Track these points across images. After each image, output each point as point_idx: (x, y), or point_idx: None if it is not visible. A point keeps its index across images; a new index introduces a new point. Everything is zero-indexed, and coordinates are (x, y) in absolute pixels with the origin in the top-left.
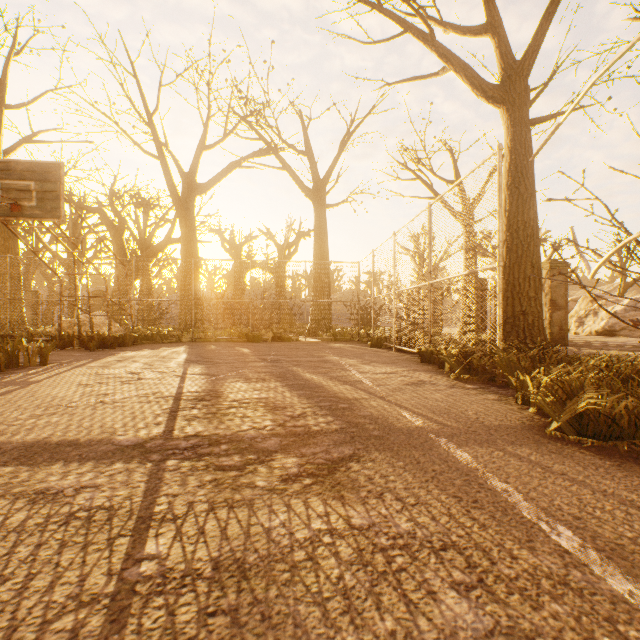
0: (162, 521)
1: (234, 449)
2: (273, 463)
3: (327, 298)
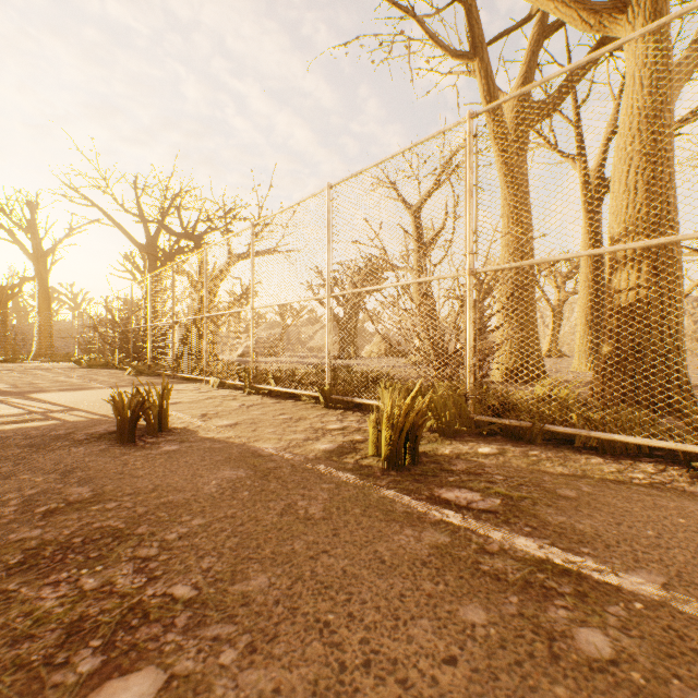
0: (2, 371)
1: (8, 370)
2: (18, 370)
3: (50, 334)
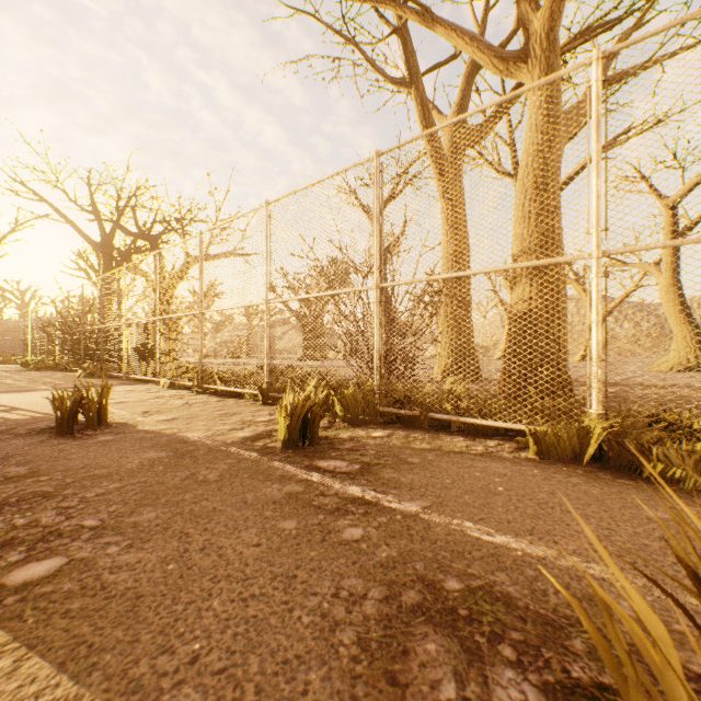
0: None
1: None
2: None
3: None
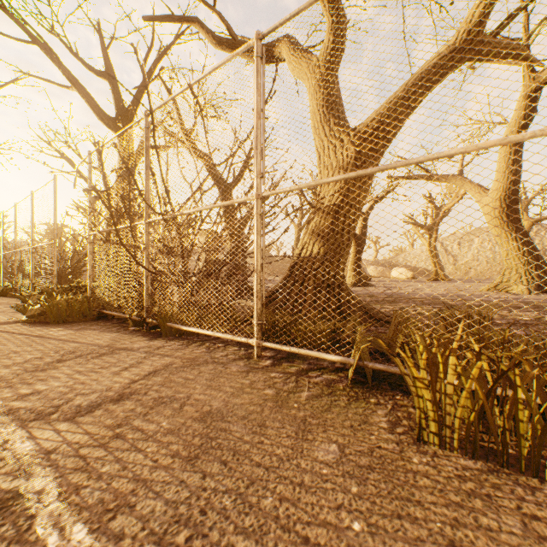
0: None
1: None
2: None
3: None
